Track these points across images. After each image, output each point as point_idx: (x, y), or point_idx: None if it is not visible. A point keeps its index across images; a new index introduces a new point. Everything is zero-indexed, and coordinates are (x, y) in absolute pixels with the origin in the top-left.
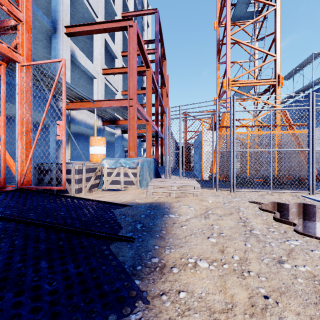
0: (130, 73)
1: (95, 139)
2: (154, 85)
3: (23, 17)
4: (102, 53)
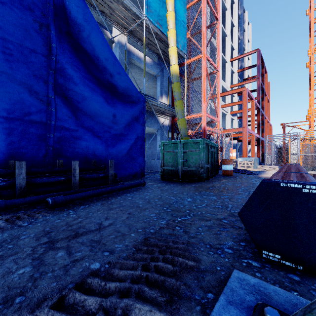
0: (243, 114)
1: (232, 150)
2: (256, 106)
3: (218, 120)
4: None
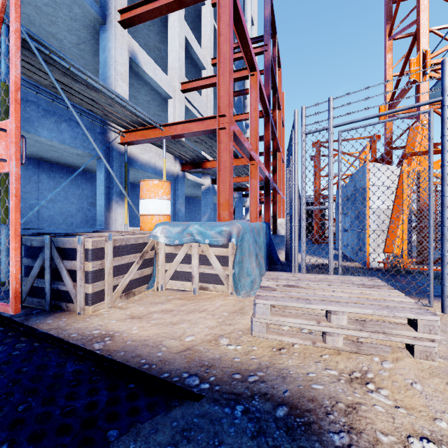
0: (221, 69)
1: (149, 185)
2: (262, 102)
3: None
4: (180, 58)
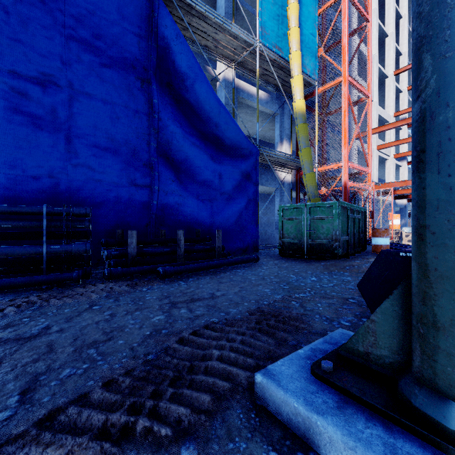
0: None
1: (394, 216)
2: None
3: (369, 171)
4: None
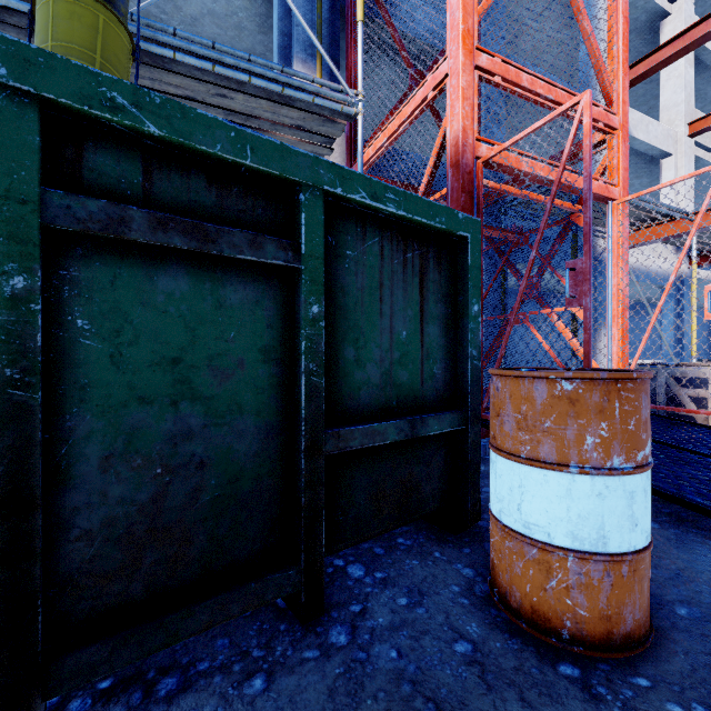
0: None
1: None
2: None
3: (618, 121)
4: (687, 83)
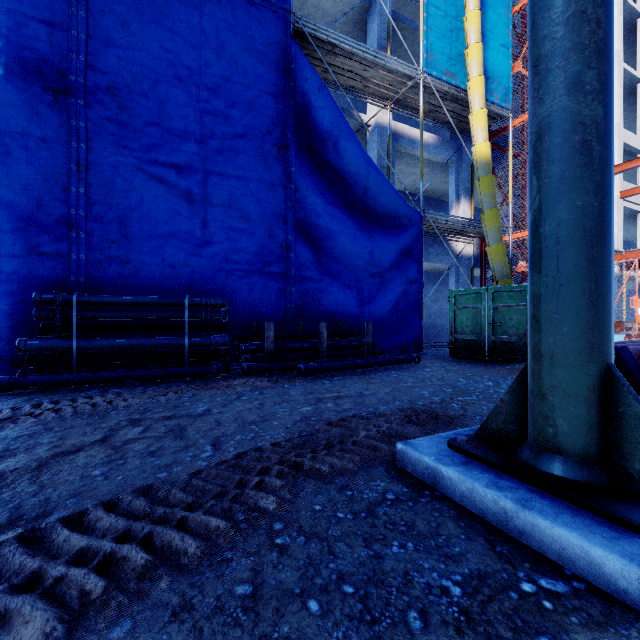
0: None
1: None
2: None
3: None
4: None
